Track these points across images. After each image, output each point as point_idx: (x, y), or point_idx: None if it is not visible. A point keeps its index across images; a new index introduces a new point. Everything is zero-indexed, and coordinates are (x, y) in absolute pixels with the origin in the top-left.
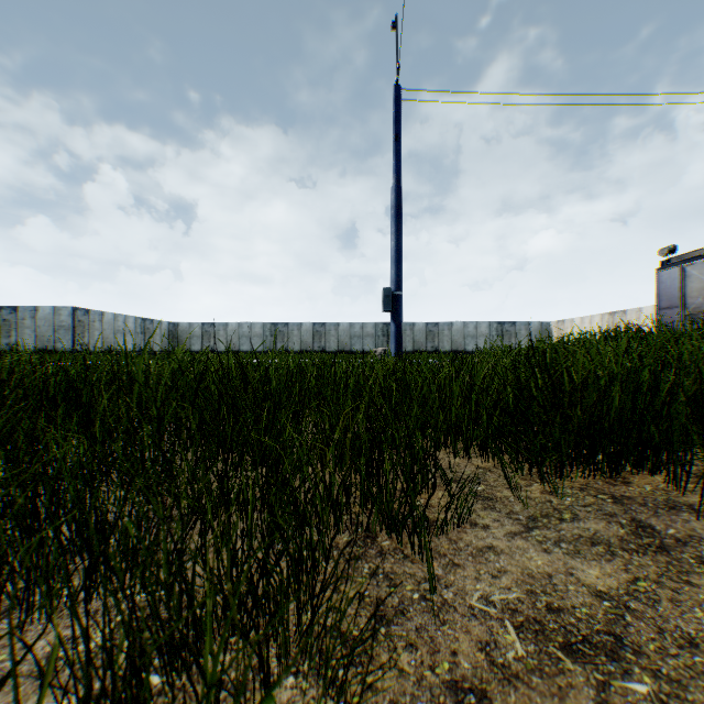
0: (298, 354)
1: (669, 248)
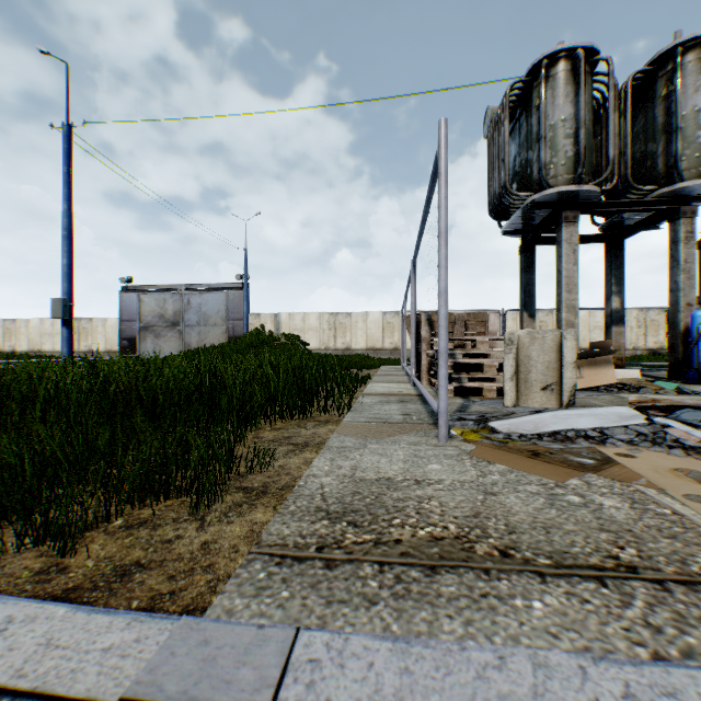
0: None
1: (130, 278)
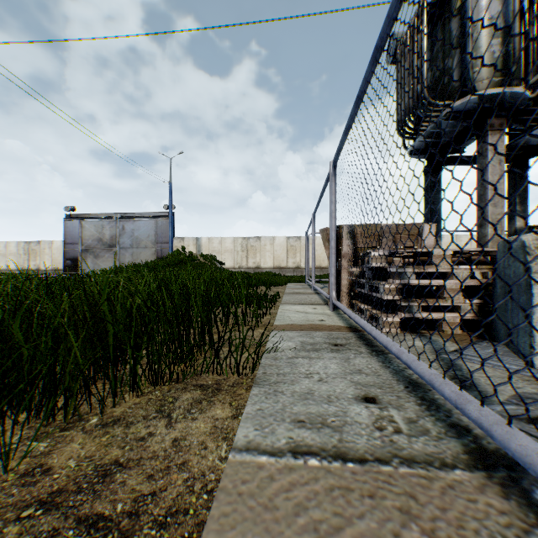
0: None
1: (73, 208)
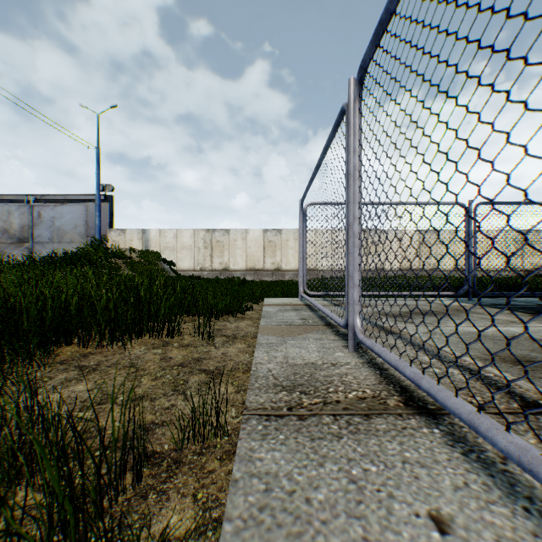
0: None
1: None
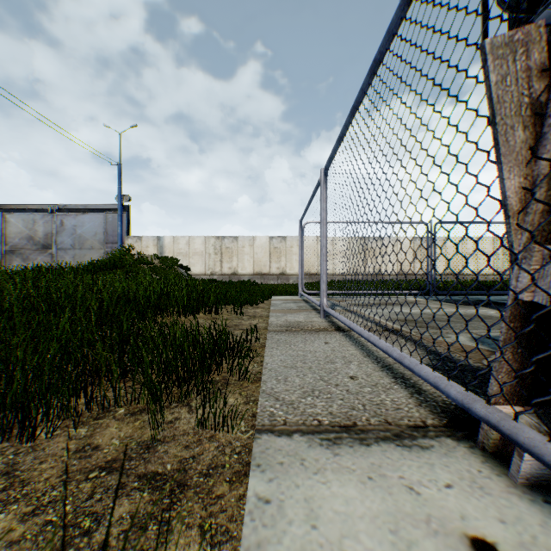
0: None
1: None
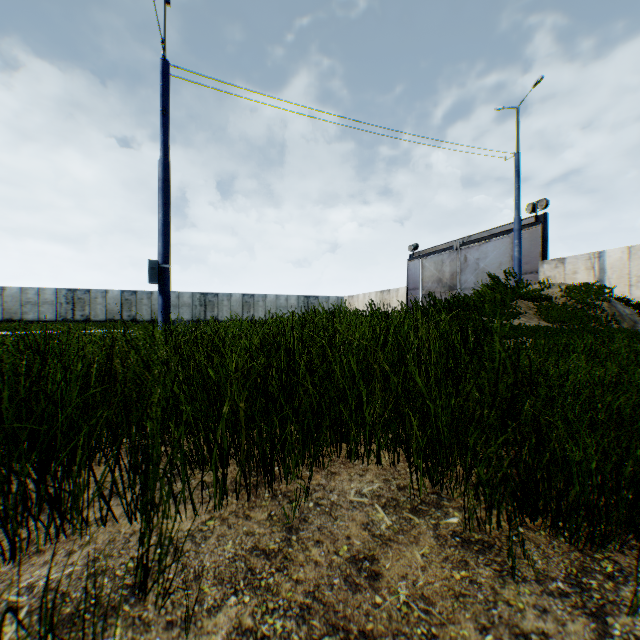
0: (96, 324)
1: (414, 245)
